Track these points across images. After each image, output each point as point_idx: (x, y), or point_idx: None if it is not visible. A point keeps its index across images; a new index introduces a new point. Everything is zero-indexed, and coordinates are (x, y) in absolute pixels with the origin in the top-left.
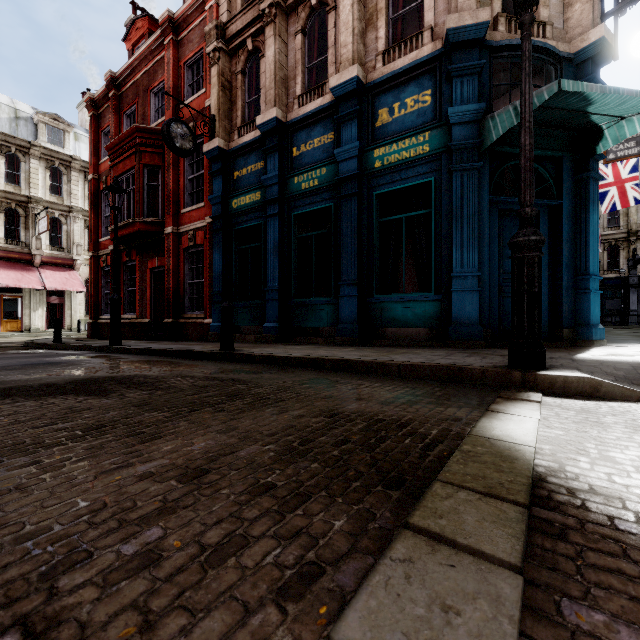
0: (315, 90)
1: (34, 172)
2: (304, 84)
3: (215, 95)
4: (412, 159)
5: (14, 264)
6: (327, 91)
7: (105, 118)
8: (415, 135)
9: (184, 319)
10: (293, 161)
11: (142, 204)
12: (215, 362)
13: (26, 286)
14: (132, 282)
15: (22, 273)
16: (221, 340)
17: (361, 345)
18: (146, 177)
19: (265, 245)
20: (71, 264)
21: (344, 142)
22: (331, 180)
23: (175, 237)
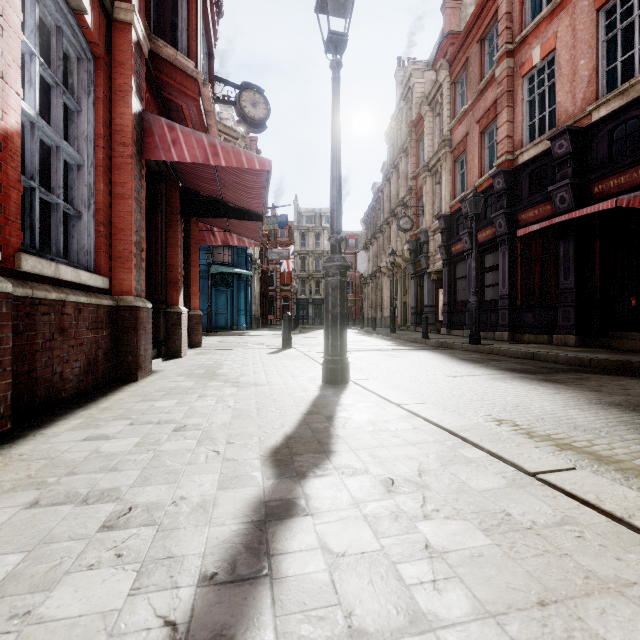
0: None
1: None
2: None
3: None
4: None
5: None
6: None
7: None
8: None
9: None
10: None
11: None
12: None
13: None
14: None
15: None
16: None
17: None
18: None
19: None
20: None
21: None
22: None
23: None
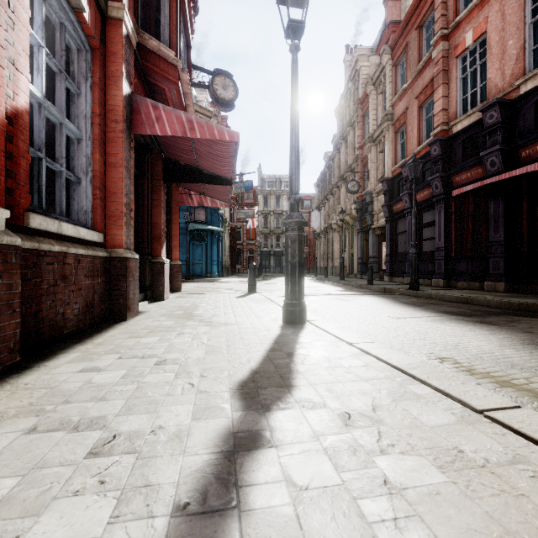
0: None
1: None
2: None
3: None
4: None
5: None
6: None
7: None
8: None
9: None
10: None
11: None
12: None
13: None
14: None
15: None
16: None
17: None
18: None
19: None
20: None
21: None
22: None
23: None
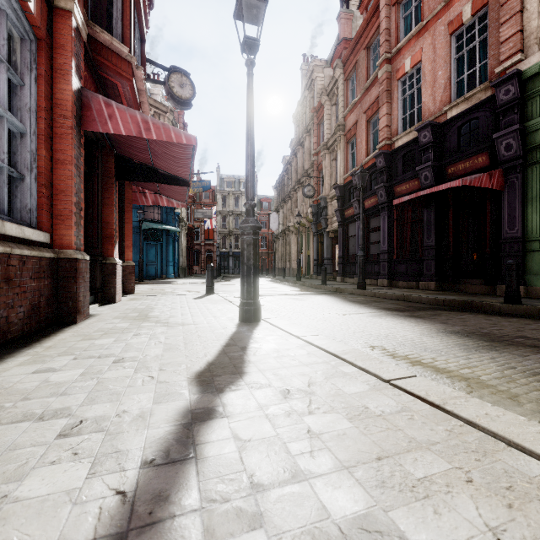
0: None
1: None
2: None
3: None
4: None
5: None
6: None
7: None
8: None
9: None
10: None
11: None
12: None
13: None
14: None
15: None
16: None
17: None
18: None
19: None
20: None
21: None
22: None
23: None
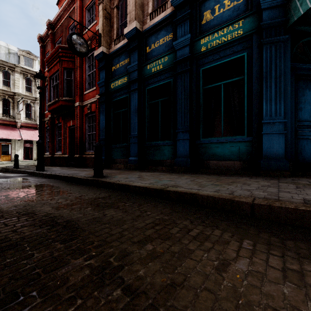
0: (160, 8)
1: (17, 80)
2: (153, 7)
3: (101, 21)
4: (229, 41)
5: (7, 127)
6: (168, 6)
7: (47, 47)
8: (231, 24)
9: (85, 155)
10: (146, 55)
11: (63, 90)
12: (84, 187)
13: (12, 138)
14: (60, 134)
15: (10, 131)
16: (94, 169)
17: (192, 172)
18: (65, 75)
19: (130, 109)
20: (36, 127)
21: (180, 37)
22: (171, 64)
23: (80, 108)
